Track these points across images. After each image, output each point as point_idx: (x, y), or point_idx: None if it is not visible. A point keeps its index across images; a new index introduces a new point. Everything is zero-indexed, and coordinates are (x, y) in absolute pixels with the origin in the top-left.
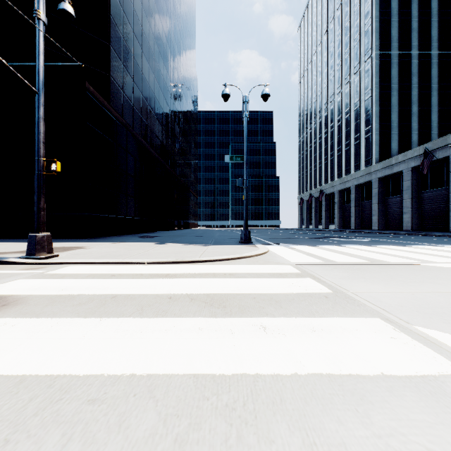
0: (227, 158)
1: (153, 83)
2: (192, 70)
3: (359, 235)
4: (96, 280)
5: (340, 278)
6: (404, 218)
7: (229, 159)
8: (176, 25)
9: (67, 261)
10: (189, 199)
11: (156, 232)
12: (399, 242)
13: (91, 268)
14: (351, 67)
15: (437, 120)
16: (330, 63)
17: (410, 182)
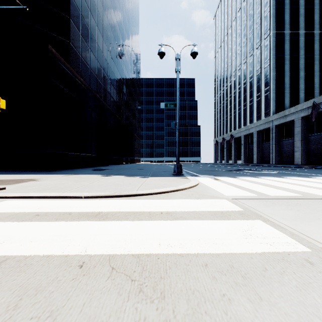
0: (163, 105)
1: (106, 53)
2: (137, 47)
3: (264, 168)
4: (8, 225)
5: (292, 220)
6: (295, 155)
7: (164, 106)
8: (124, 11)
9: (5, 195)
10: (134, 141)
11: (108, 165)
12: (302, 174)
13: (23, 203)
14: (254, 43)
15: (319, 82)
16: (238, 41)
17: (300, 128)
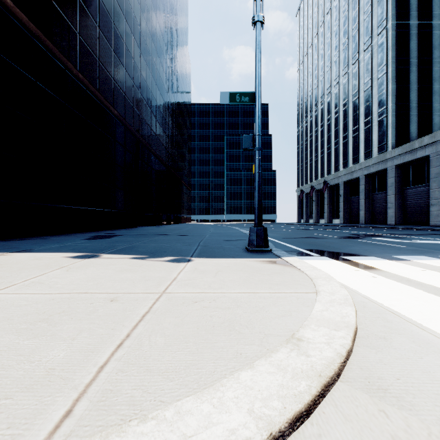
0: (225, 97)
1: (132, 45)
2: (185, 53)
3: (396, 232)
4: None
5: None
6: (431, 211)
7: (228, 99)
8: None
9: None
10: (181, 191)
11: (135, 227)
12: None
13: None
14: (361, 43)
15: None
16: (334, 44)
17: None
